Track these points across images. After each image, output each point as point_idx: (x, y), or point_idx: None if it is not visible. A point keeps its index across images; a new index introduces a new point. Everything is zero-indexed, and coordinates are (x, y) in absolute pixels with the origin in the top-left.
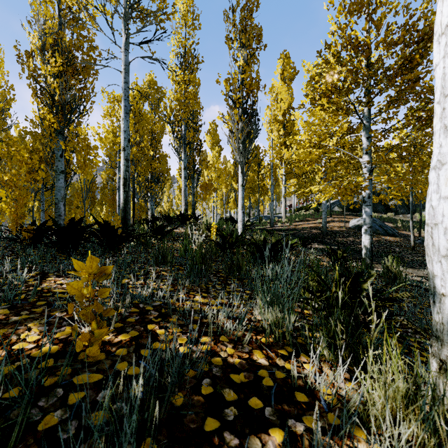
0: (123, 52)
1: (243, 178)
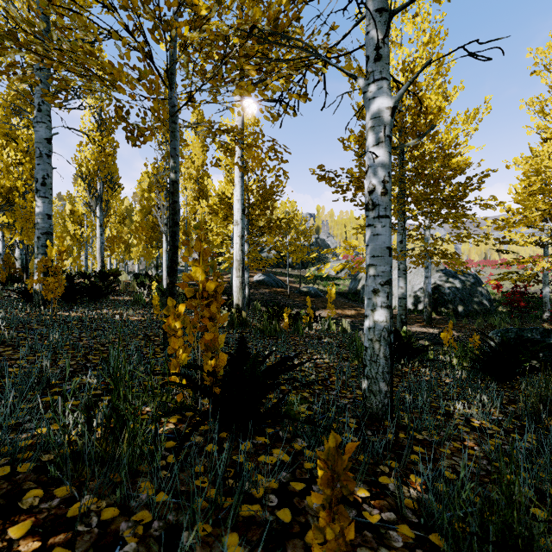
0: None
1: (167, 244)
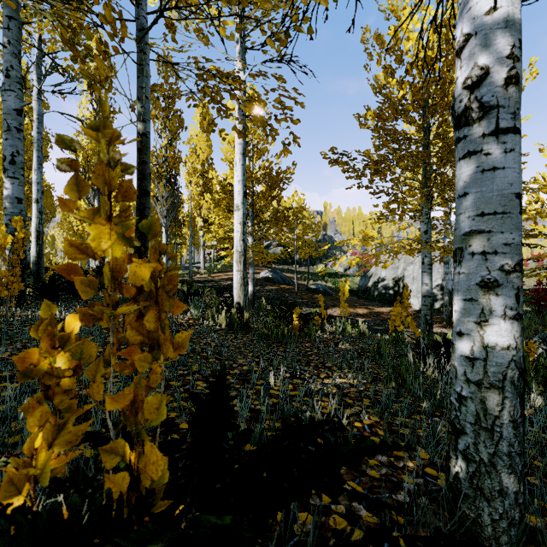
0: (36, 101)
1: (167, 238)
